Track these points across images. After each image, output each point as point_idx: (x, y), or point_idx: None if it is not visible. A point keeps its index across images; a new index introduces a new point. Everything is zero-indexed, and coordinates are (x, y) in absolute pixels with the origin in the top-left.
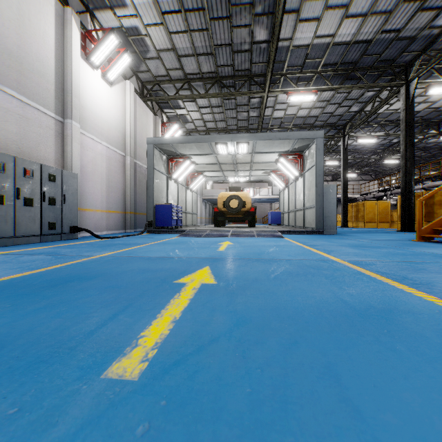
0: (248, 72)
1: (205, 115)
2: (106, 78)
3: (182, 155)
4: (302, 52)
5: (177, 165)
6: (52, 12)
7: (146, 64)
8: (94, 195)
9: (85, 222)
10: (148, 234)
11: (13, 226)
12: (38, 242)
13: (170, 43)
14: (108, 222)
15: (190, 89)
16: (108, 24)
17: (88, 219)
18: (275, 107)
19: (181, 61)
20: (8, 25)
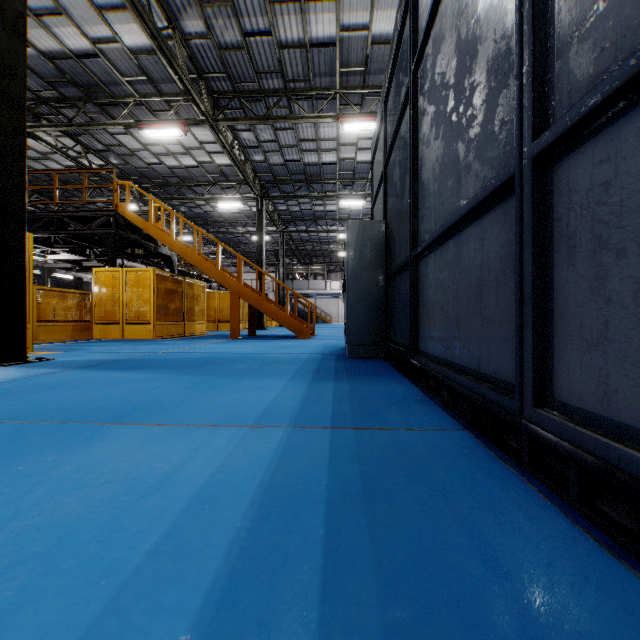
0: None
1: None
2: None
3: None
4: None
5: None
6: None
7: None
8: None
9: None
10: None
11: None
12: None
13: None
14: None
15: None
16: None
17: None
18: None
19: None
20: None
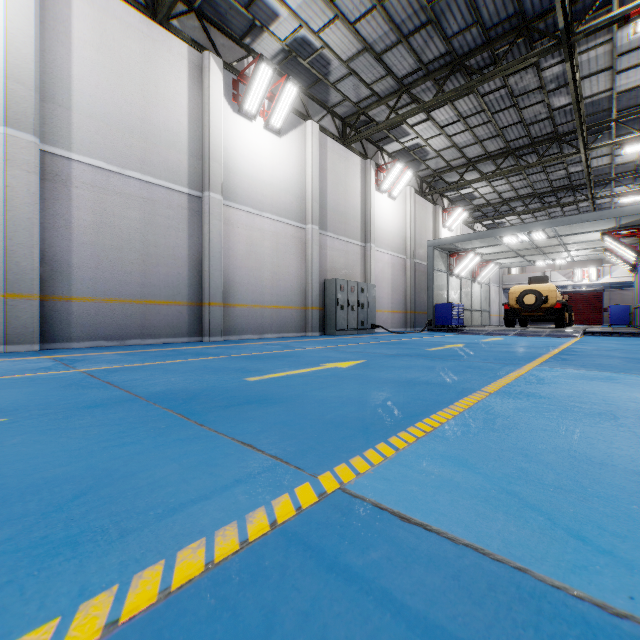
0: (553, 134)
1: (498, 187)
2: (391, 196)
3: (464, 249)
4: (637, 91)
5: (459, 258)
6: (359, 170)
7: (425, 164)
8: (383, 298)
9: (377, 321)
10: (428, 332)
11: (346, 323)
12: (356, 334)
13: (450, 142)
14: (392, 321)
15: (476, 169)
16: (393, 149)
17: (379, 319)
18: (615, 152)
19: (462, 151)
20: (340, 197)
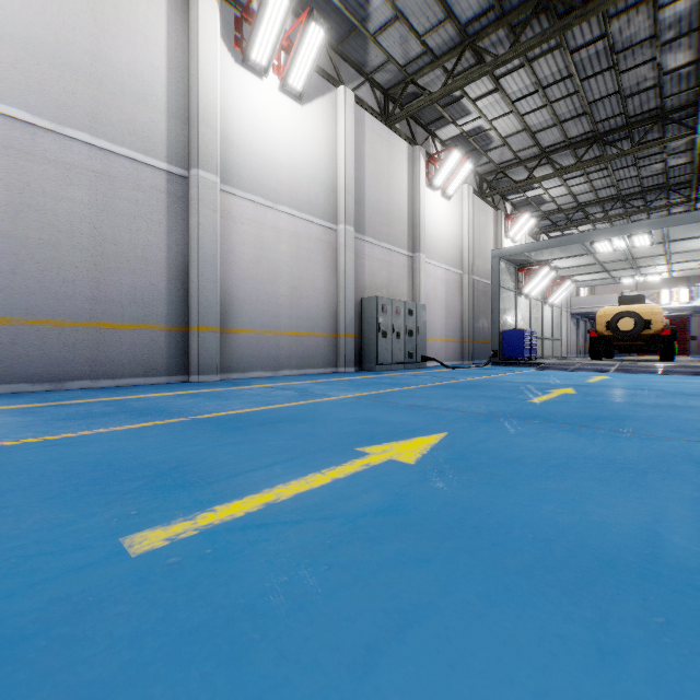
0: (656, 111)
1: (575, 187)
2: (445, 195)
3: (537, 261)
4: None
5: (528, 274)
6: (405, 159)
7: (487, 156)
8: (435, 323)
9: (428, 352)
10: (493, 366)
11: (390, 355)
12: (402, 369)
13: (521, 124)
14: (446, 351)
15: (550, 163)
16: (447, 136)
17: (430, 349)
18: None
19: (535, 137)
20: (382, 191)
